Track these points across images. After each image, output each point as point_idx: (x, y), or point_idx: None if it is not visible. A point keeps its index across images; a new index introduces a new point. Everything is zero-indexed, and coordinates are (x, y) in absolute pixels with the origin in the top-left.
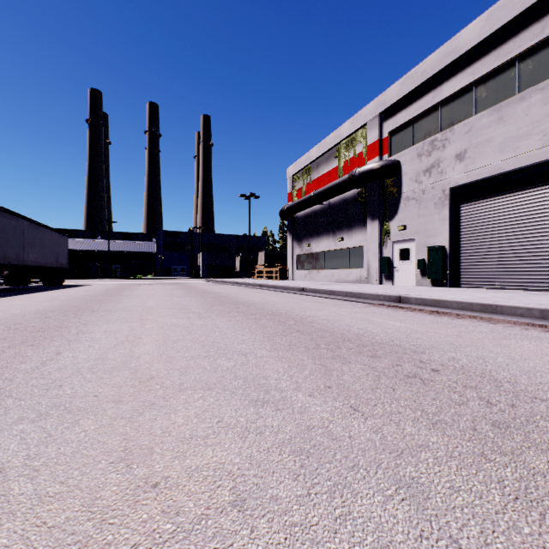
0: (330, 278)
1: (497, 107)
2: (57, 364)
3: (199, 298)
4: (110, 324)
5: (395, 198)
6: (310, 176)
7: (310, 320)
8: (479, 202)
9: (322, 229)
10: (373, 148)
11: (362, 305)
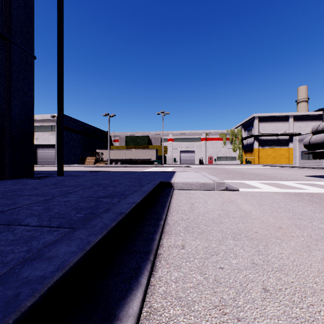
0: None
1: (43, 132)
2: None
3: None
4: None
5: None
6: None
7: None
8: (41, 148)
9: None
10: None
11: None
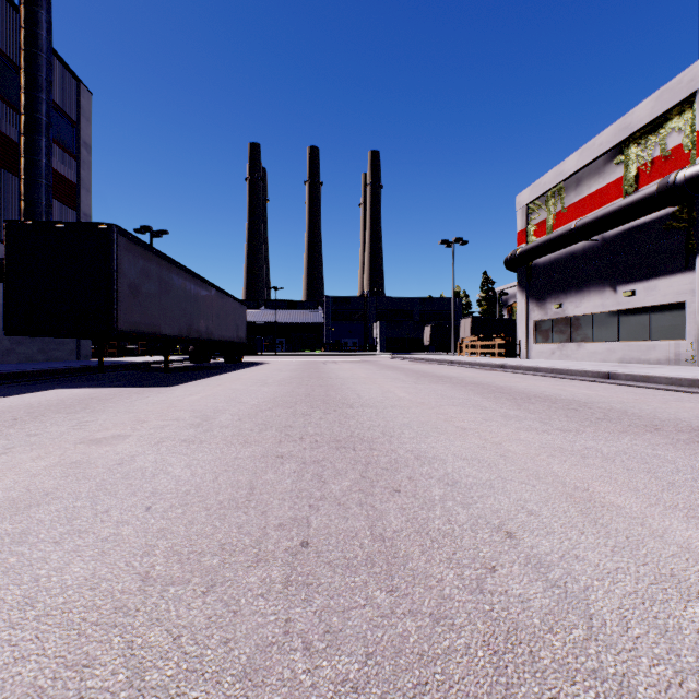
0: (605, 355)
1: None
2: (597, 592)
3: (451, 385)
4: (432, 438)
5: None
6: (561, 200)
7: None
8: None
9: (586, 280)
10: None
11: None
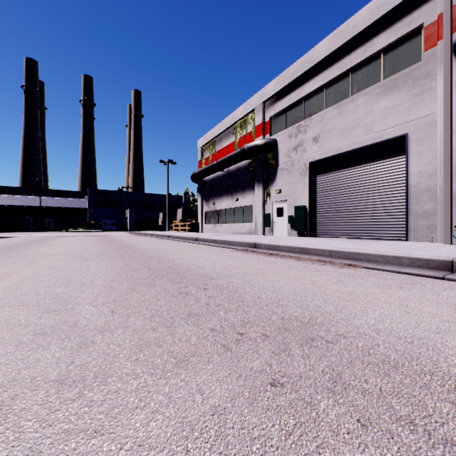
0: (229, 230)
1: (338, 105)
2: None
3: (104, 246)
4: None
5: (274, 168)
6: (214, 148)
7: (170, 261)
8: (328, 174)
9: (223, 191)
10: (259, 129)
11: (228, 250)
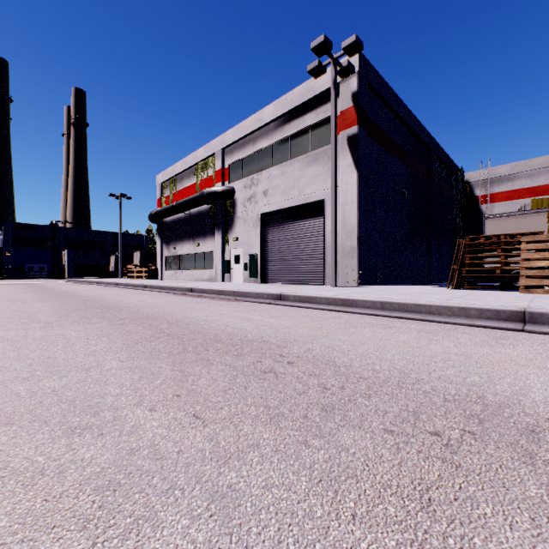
0: (191, 277)
1: (281, 165)
2: None
3: (39, 294)
4: None
5: (232, 216)
6: (175, 186)
7: (106, 301)
8: (275, 226)
9: (185, 235)
10: (219, 175)
11: (167, 294)
